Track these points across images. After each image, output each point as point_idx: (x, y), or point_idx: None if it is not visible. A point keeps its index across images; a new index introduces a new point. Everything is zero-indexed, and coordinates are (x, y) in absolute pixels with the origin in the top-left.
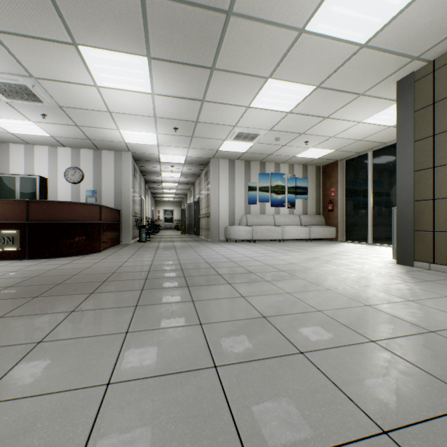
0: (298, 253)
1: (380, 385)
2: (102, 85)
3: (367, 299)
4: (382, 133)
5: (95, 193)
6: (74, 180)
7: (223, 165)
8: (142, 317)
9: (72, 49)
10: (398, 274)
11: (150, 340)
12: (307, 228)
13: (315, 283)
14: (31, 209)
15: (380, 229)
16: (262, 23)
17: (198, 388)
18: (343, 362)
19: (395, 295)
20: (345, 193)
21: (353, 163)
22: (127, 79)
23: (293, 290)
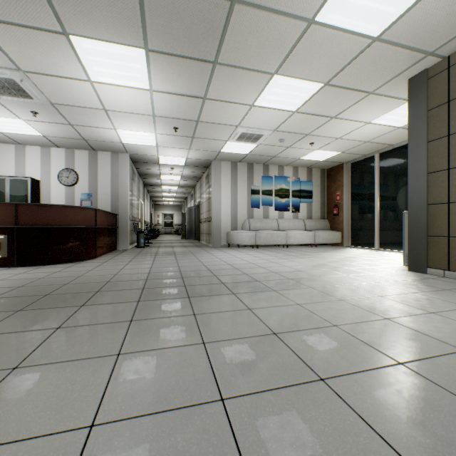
0: (304, 259)
1: (422, 423)
2: (96, 80)
3: (385, 311)
4: (390, 135)
5: (90, 196)
6: (68, 182)
7: (225, 168)
8: (137, 335)
9: (63, 39)
10: (412, 282)
11: (145, 364)
12: (312, 232)
13: (326, 292)
14: (20, 212)
15: (387, 234)
16: (269, 12)
17: (202, 431)
18: (372, 392)
19: (414, 307)
20: (351, 196)
21: (359, 165)
22: (123, 73)
23: (304, 301)
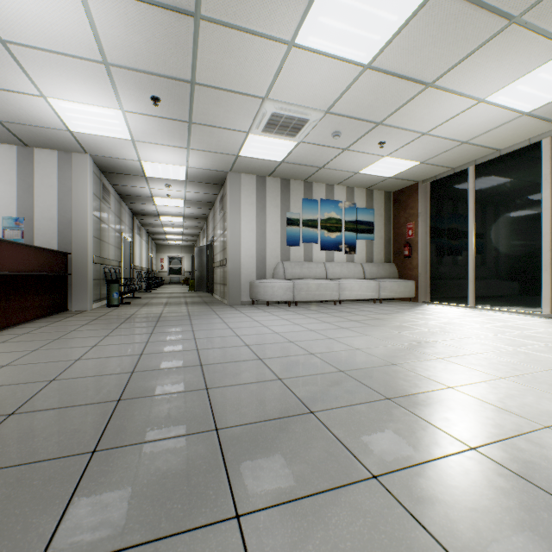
0: (379, 328)
1: None
2: None
3: None
4: (504, 129)
5: (21, 223)
6: None
7: (248, 184)
8: None
9: None
10: None
11: None
12: (375, 282)
13: (547, 487)
14: None
15: (488, 284)
16: None
17: None
18: None
19: None
20: (429, 230)
21: (442, 185)
22: None
23: None
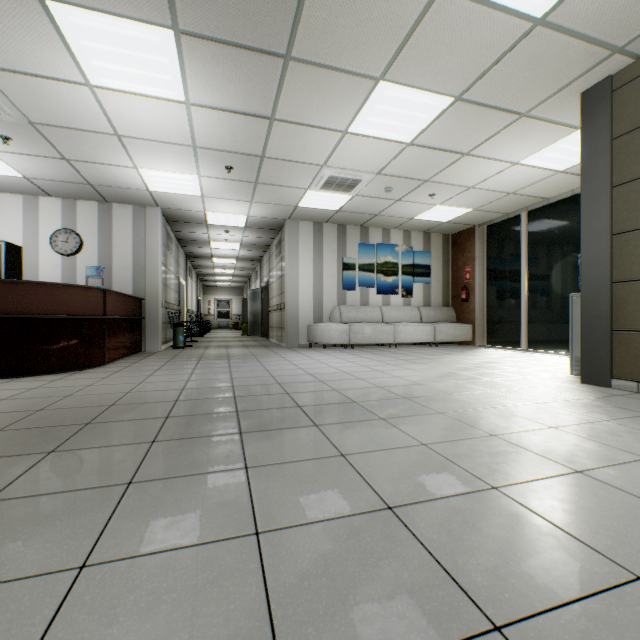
0: (422, 365)
1: None
2: (99, 84)
3: (571, 456)
4: (545, 183)
5: (101, 272)
6: (66, 250)
7: (305, 231)
8: (133, 516)
9: (36, 6)
10: (594, 401)
11: (130, 594)
12: (431, 326)
13: (466, 421)
14: None
15: (539, 328)
16: None
17: None
18: None
19: (616, 447)
20: (486, 274)
21: (498, 229)
22: (141, 73)
23: (432, 439)
